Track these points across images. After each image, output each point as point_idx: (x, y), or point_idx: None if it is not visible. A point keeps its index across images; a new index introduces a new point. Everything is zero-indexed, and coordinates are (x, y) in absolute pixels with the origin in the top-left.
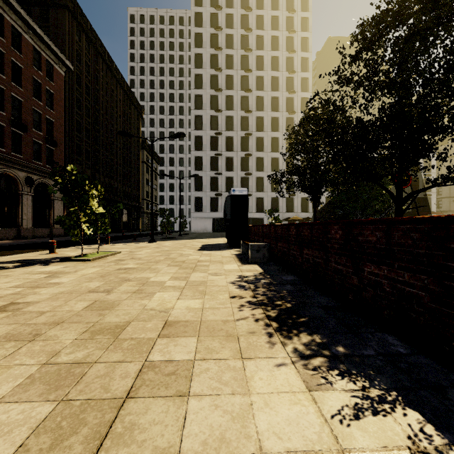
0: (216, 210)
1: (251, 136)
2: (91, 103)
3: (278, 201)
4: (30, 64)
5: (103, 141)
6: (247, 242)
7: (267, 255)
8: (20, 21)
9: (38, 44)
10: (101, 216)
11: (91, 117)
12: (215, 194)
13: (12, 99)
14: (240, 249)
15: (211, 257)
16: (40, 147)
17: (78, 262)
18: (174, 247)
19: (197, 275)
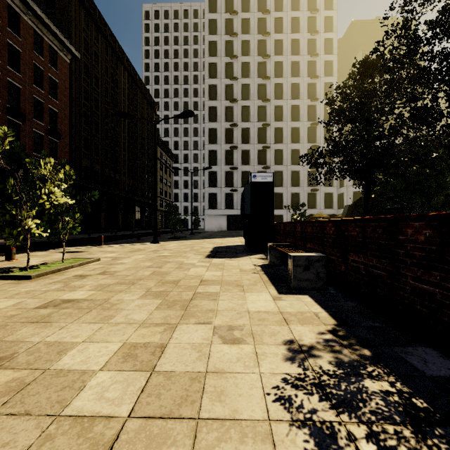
0: (231, 207)
1: (269, 127)
2: (100, 95)
3: (299, 196)
4: (30, 48)
5: (113, 135)
6: (282, 250)
7: (324, 274)
8: (18, 1)
9: (39, 27)
10: (67, 208)
11: (101, 109)
12: (230, 190)
13: (9, 86)
14: (264, 255)
15: (224, 272)
16: (41, 139)
17: (8, 282)
18: (178, 250)
19: (186, 338)
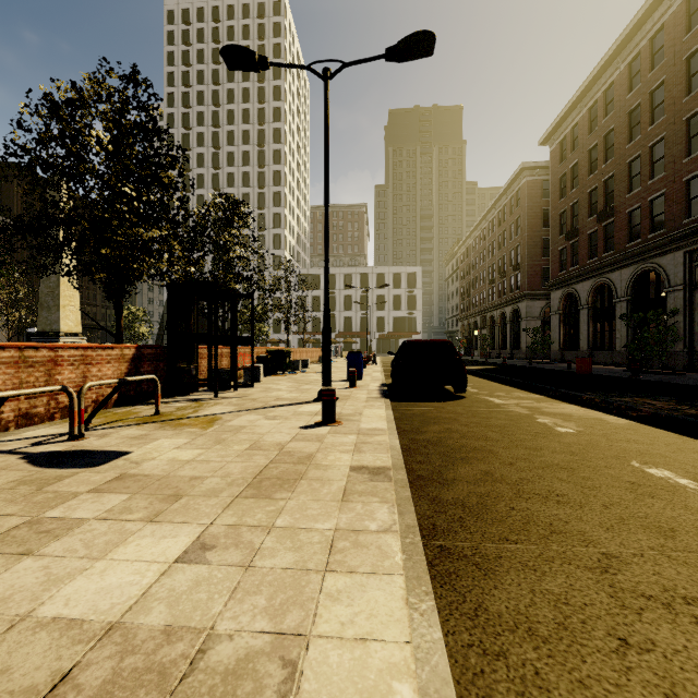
0: None
1: None
2: None
3: None
4: None
5: None
6: None
7: None
8: None
9: None
10: None
11: None
12: None
13: None
14: None
15: None
16: None
17: None
18: None
19: None
